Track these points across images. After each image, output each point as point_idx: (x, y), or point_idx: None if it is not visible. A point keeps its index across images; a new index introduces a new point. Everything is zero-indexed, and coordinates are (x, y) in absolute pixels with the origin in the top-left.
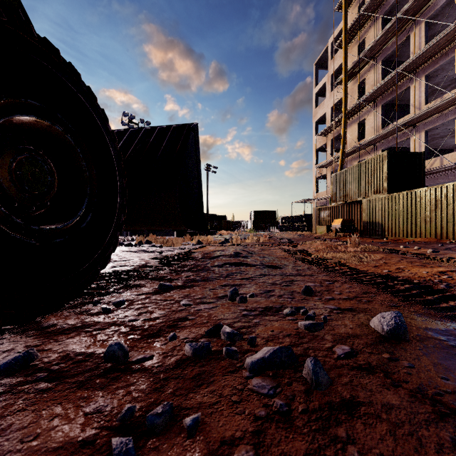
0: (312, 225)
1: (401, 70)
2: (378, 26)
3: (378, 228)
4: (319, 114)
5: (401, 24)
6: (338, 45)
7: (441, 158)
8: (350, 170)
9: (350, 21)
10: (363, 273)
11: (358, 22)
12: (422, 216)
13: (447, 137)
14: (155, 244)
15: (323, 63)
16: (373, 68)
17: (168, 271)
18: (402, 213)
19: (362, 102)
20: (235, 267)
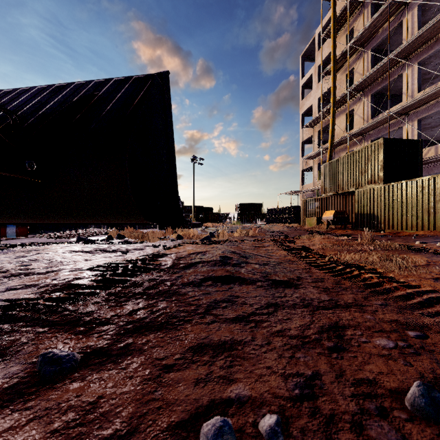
0: (300, 217)
1: (393, 56)
2: (368, 13)
3: (373, 220)
4: (306, 106)
5: (393, 10)
6: (325, 34)
7: (436, 147)
8: (341, 160)
9: (338, 10)
10: None
11: (346, 10)
12: (425, 207)
13: (438, 128)
14: (128, 239)
15: (309, 55)
16: (362, 57)
17: (103, 298)
18: (400, 204)
19: (351, 92)
20: (222, 286)
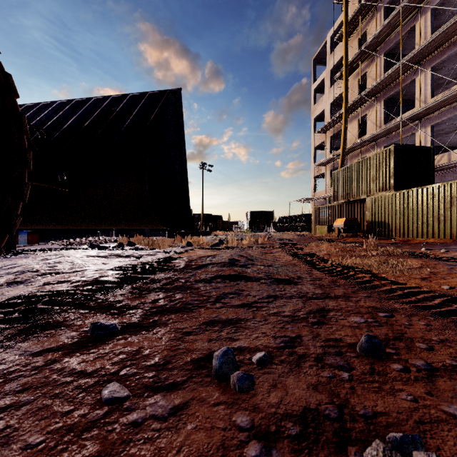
0: (311, 225)
1: (406, 61)
2: (380, 17)
3: (384, 228)
4: (318, 111)
5: (405, 13)
6: (337, 38)
7: (449, 154)
8: (352, 167)
9: (351, 13)
10: (420, 291)
11: (359, 13)
12: (435, 214)
13: (452, 134)
14: (139, 246)
15: (321, 59)
16: (375, 61)
17: (128, 291)
18: (411, 211)
19: (363, 97)
20: (230, 282)
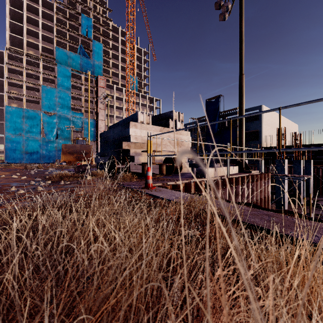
0: None
1: None
2: None
3: None
4: None
5: None
6: None
7: None
8: None
9: None
10: None
11: None
12: None
13: None
14: None
15: None
16: None
17: None
18: None
19: None
20: None
